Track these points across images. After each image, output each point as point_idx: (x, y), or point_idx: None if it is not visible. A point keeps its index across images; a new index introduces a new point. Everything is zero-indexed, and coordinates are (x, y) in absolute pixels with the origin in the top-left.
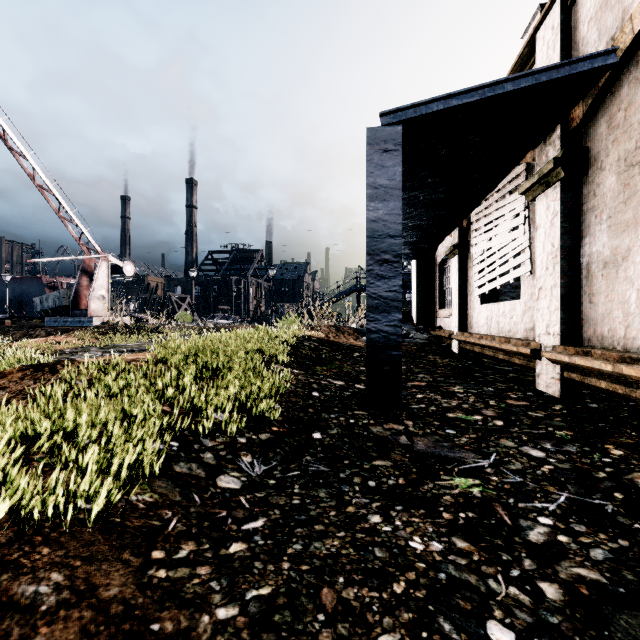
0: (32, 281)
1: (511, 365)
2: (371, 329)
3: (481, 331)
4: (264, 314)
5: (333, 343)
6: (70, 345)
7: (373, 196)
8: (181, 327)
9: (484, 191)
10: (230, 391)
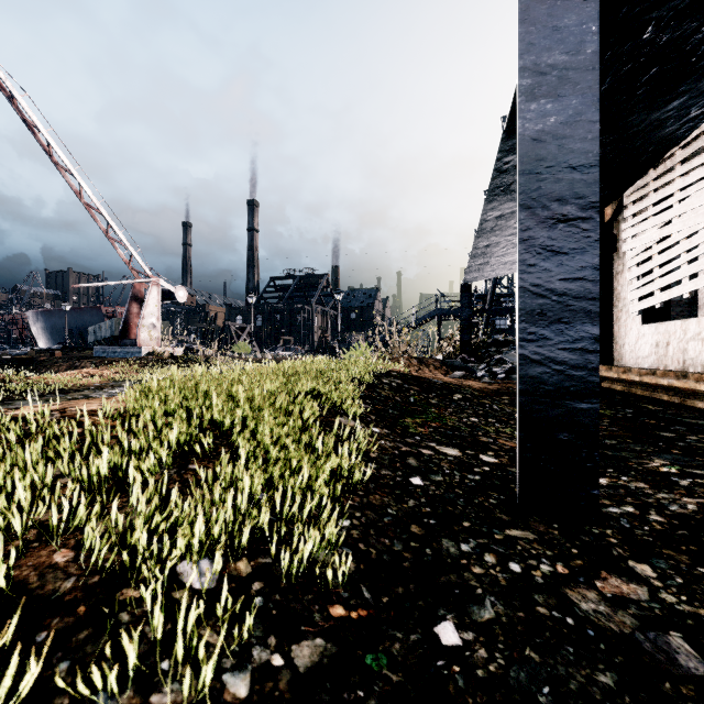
0: (92, 311)
1: (702, 416)
2: (530, 357)
3: (643, 364)
4: (330, 345)
5: (421, 380)
6: (101, 379)
7: (534, 90)
8: (235, 359)
9: (668, 143)
10: (228, 505)
